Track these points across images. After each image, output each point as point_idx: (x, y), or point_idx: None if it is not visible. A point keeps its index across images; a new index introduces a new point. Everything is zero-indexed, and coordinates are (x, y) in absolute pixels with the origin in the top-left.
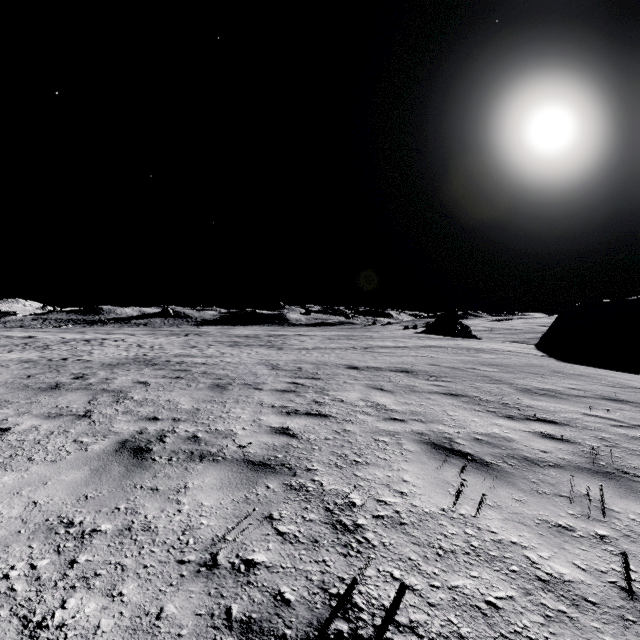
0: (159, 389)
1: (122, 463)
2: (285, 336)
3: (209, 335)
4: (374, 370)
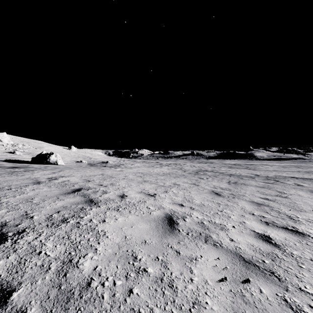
0: (223, 176)
1: (232, 184)
2: (255, 165)
3: (215, 163)
4: (305, 179)
